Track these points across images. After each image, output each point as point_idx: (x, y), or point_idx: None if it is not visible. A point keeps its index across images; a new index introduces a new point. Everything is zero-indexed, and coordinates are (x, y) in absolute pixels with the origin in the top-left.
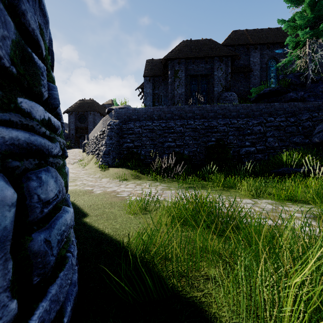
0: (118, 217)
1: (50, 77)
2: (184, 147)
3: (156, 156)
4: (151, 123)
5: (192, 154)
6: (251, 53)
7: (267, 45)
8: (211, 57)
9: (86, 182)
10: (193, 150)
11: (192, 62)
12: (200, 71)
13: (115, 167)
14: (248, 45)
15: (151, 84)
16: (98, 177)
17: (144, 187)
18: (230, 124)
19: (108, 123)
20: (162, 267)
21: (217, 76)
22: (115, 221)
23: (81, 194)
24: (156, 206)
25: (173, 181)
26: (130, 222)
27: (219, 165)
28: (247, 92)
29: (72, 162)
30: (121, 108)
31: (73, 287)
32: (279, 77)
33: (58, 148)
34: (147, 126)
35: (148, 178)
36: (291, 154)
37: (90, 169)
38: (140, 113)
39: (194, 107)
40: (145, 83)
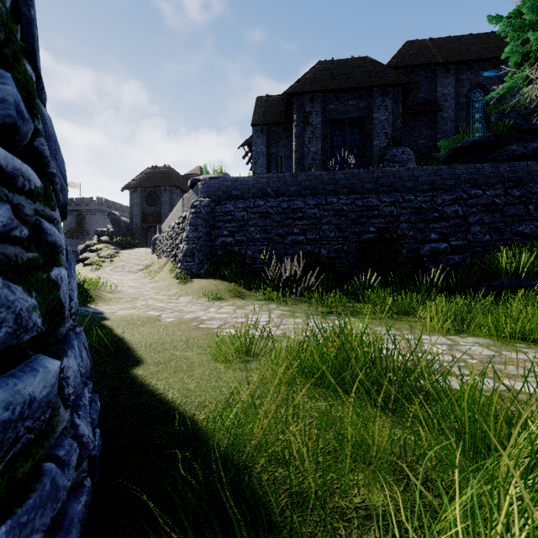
0: (196, 368)
1: (20, 71)
2: (320, 243)
3: (272, 258)
4: (263, 202)
5: (334, 255)
6: (439, 79)
7: (468, 64)
8: (368, 88)
9: (152, 303)
10: (335, 248)
11: (335, 98)
12: (348, 113)
13: (202, 277)
14: (433, 65)
15: (265, 137)
16: (173, 294)
17: (250, 313)
18: (402, 202)
19: (192, 204)
20: (269, 481)
21: (378, 120)
22: (190, 375)
23: (138, 323)
24: (268, 346)
25: (301, 302)
26: (217, 377)
27: (383, 274)
28: (432, 148)
29: (135, 269)
30: (213, 178)
31: (63, 537)
32: (491, 118)
33: (2, 217)
34: (257, 207)
35: (257, 296)
36: (517, 253)
37: (161, 281)
38: (245, 186)
39: (338, 173)
40: (255, 136)
